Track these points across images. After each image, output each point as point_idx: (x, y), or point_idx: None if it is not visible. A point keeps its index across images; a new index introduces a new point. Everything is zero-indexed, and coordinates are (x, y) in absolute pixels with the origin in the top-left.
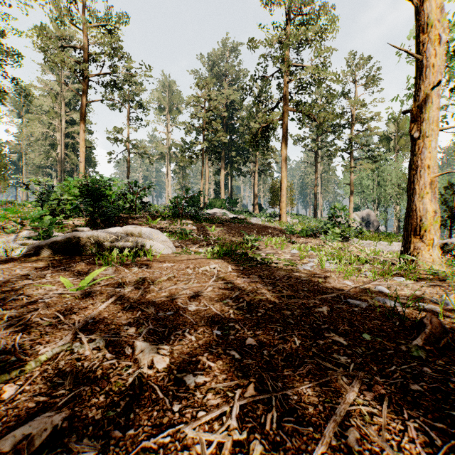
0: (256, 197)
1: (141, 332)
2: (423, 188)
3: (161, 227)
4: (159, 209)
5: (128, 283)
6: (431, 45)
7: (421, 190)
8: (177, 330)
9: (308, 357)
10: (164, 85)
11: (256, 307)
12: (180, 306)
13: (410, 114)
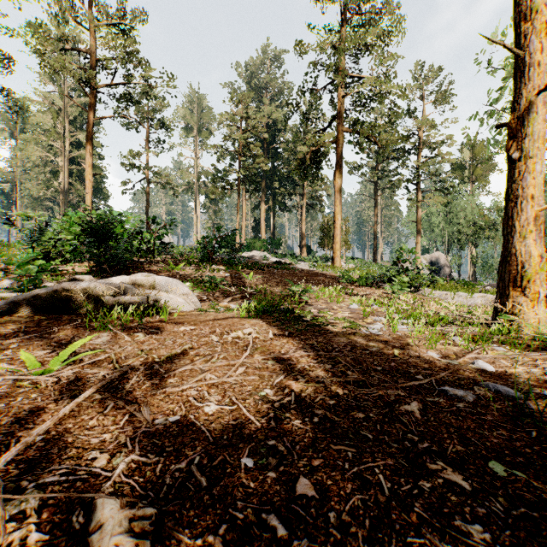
0: (303, 238)
1: (117, 465)
2: (525, 224)
3: (185, 275)
4: (184, 251)
5: (123, 359)
6: (537, 37)
7: (523, 227)
8: (179, 459)
9: (411, 528)
10: (192, 101)
11: (310, 404)
12: (193, 403)
13: (507, 128)
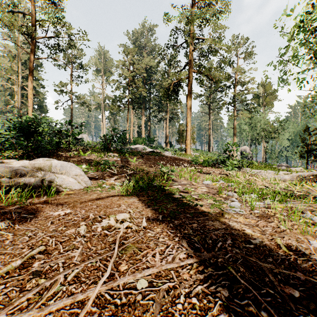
0: (167, 137)
1: None
2: None
3: (90, 159)
4: (91, 144)
5: None
6: None
7: None
8: None
9: None
10: (100, 54)
11: None
12: None
13: None
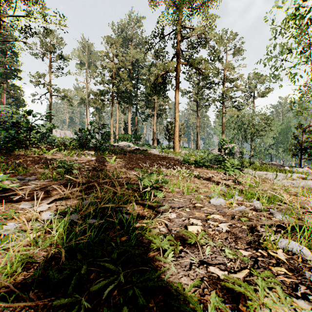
0: (155, 134)
1: None
2: None
3: (52, 159)
4: (64, 140)
5: None
6: None
7: None
8: None
9: None
10: (84, 46)
11: None
12: None
13: None
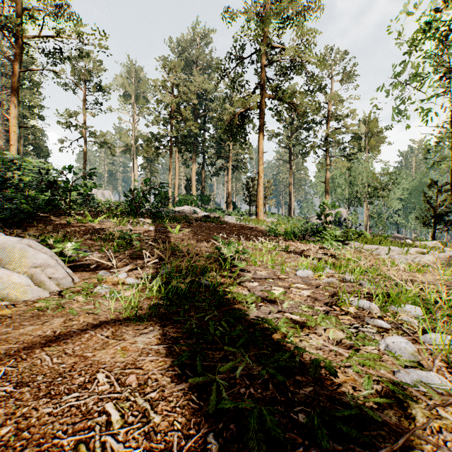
0: (229, 195)
1: None
2: None
3: (101, 229)
4: (110, 204)
5: None
6: None
7: None
8: None
9: None
10: (130, 71)
11: None
12: None
13: None
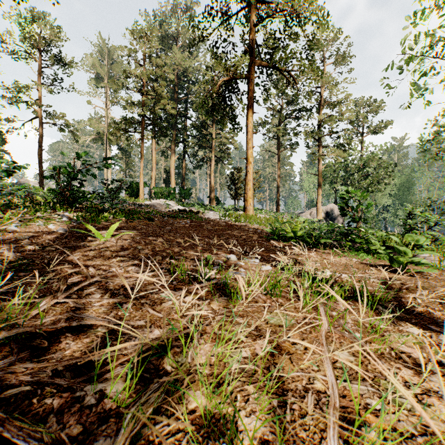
0: (212, 188)
1: None
2: None
3: None
4: (26, 191)
5: None
6: None
7: None
8: None
9: None
10: (102, 50)
11: None
12: None
13: None
